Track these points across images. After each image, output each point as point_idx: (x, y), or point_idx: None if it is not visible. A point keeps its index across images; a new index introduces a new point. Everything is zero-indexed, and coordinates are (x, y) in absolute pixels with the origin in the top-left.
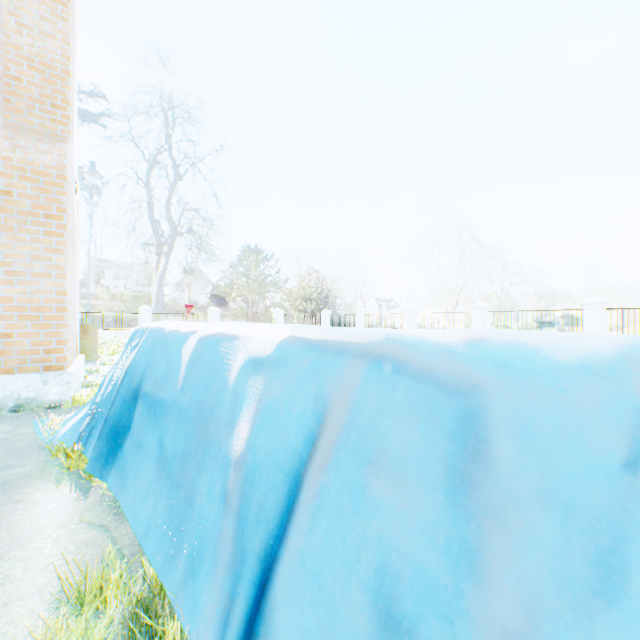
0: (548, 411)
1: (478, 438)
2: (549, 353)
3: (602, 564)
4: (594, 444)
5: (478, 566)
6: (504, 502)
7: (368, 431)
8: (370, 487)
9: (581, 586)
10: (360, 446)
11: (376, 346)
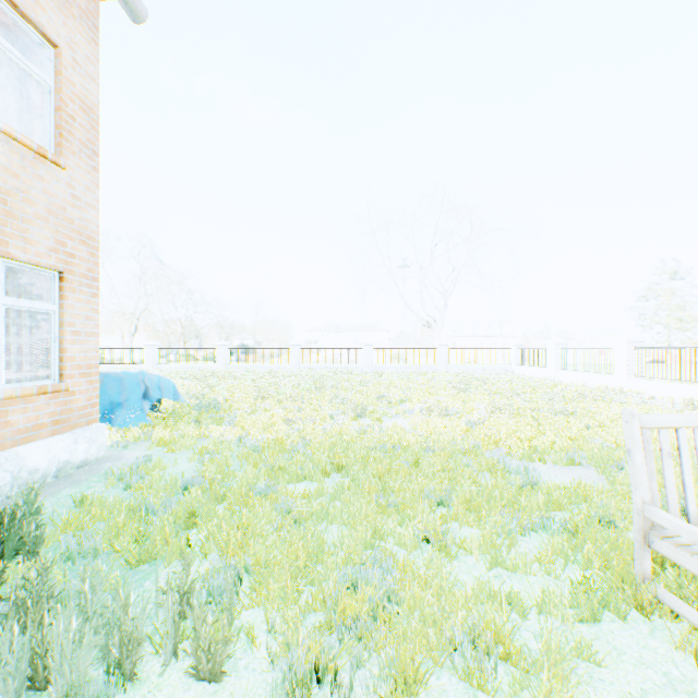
0: (131, 378)
1: (123, 382)
2: (133, 372)
3: (135, 390)
4: (136, 380)
5: (123, 393)
6: (126, 387)
7: (108, 384)
8: (109, 390)
9: (133, 392)
10: (107, 386)
11: (108, 373)
